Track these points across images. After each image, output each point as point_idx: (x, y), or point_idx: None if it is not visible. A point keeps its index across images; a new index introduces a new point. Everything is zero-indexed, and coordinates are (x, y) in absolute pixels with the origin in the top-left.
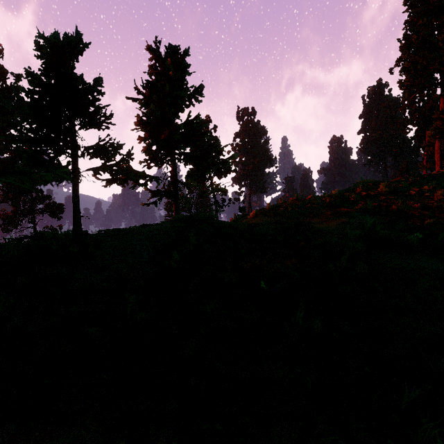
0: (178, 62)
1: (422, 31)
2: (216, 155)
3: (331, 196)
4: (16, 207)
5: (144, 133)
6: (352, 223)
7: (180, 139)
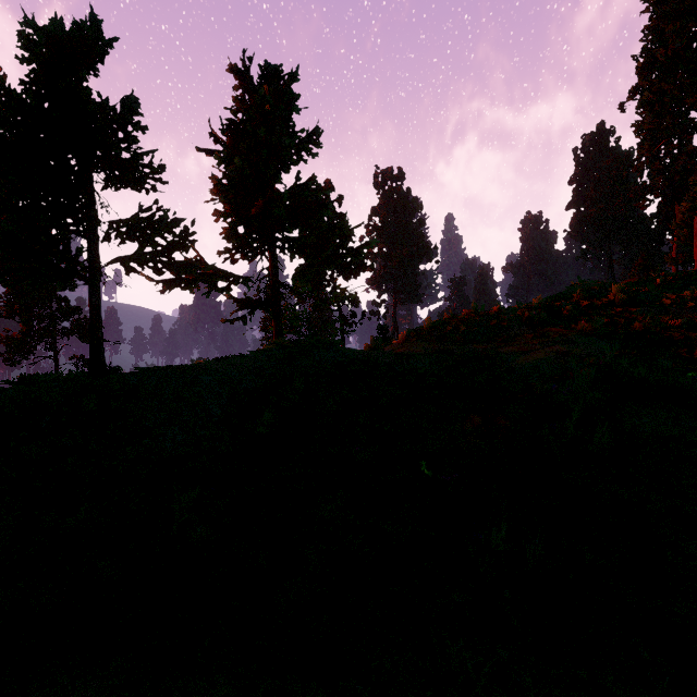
0: (280, 91)
1: (672, 42)
2: (342, 241)
3: (531, 308)
4: (26, 325)
5: (224, 205)
6: (573, 354)
7: (283, 214)
